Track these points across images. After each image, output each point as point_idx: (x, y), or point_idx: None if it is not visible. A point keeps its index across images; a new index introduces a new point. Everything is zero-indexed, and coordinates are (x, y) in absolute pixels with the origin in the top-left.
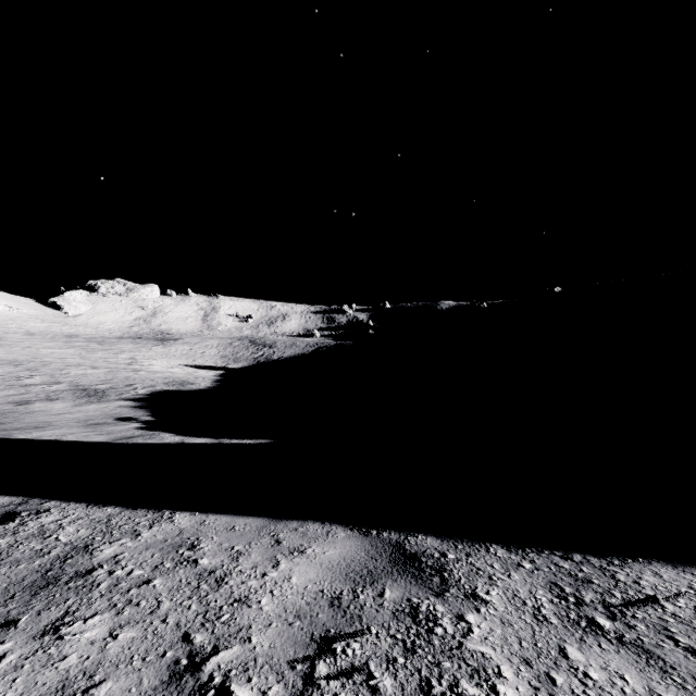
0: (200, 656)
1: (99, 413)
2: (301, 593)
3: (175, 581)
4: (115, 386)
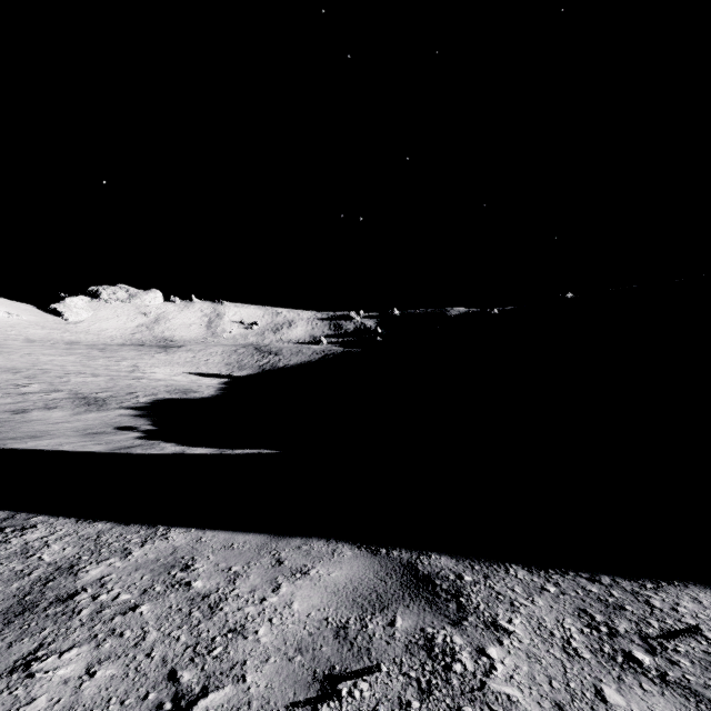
0: (187, 698)
1: (98, 422)
2: (303, 621)
3: (165, 607)
4: (116, 394)
